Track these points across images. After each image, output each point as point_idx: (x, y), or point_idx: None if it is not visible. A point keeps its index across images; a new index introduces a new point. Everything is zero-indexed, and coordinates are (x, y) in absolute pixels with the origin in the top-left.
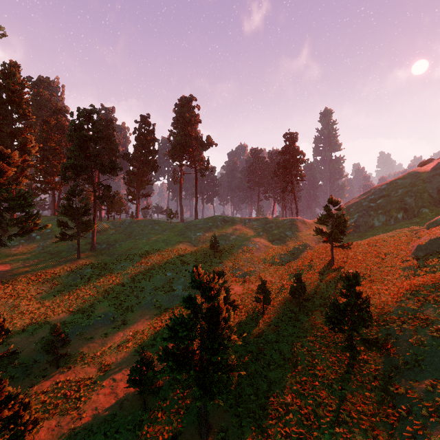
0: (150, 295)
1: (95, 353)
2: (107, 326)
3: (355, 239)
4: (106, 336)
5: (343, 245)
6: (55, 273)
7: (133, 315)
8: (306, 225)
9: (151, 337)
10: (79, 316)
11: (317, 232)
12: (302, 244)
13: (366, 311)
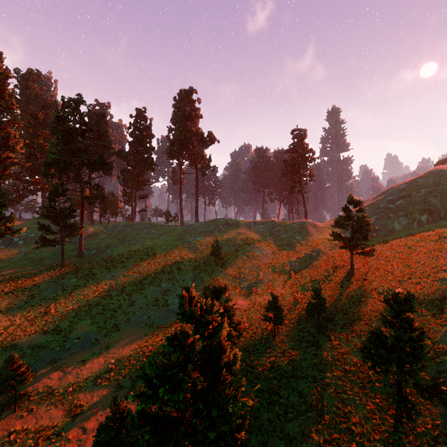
0: (140, 311)
1: (66, 388)
2: (87, 349)
3: (374, 244)
4: (83, 364)
5: (364, 252)
6: (33, 284)
7: (119, 335)
8: (318, 229)
9: (138, 366)
10: (53, 338)
11: (335, 236)
12: (314, 250)
13: (420, 345)
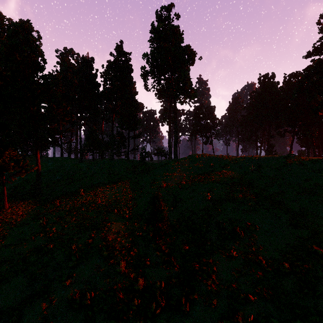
0: None
1: None
2: None
3: None
4: None
5: None
6: None
7: None
8: None
9: None
10: None
11: None
12: None
13: None
